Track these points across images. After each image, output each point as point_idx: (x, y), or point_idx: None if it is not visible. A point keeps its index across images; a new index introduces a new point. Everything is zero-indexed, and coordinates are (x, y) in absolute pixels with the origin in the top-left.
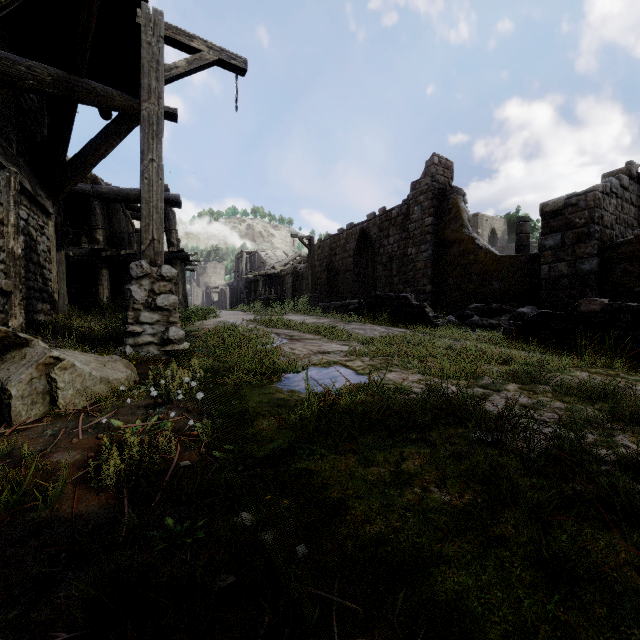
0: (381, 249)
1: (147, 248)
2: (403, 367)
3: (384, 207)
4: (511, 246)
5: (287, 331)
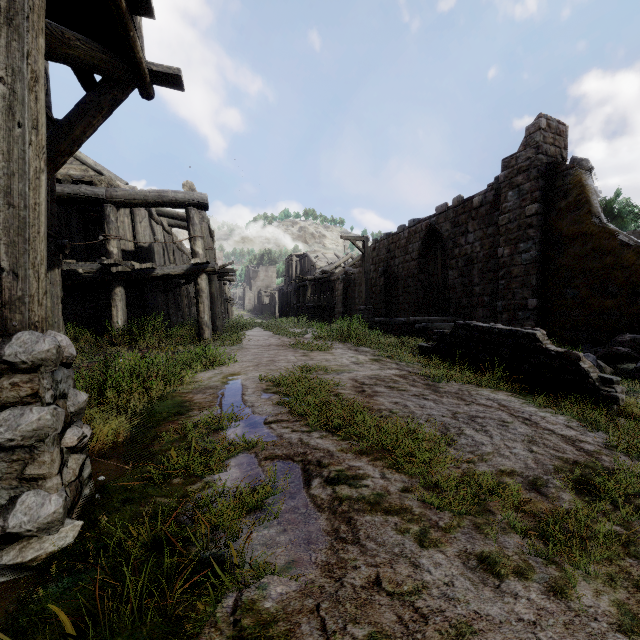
0: (456, 250)
1: None
2: None
3: (460, 196)
4: None
5: (326, 445)
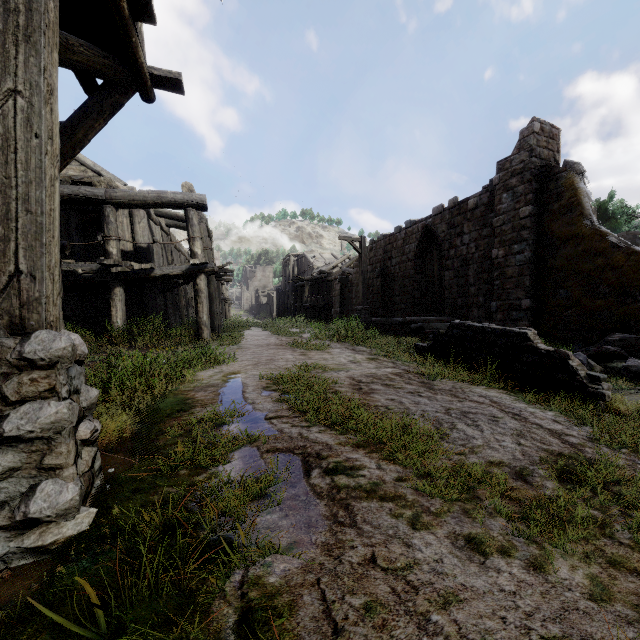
0: (451, 250)
1: (1, 293)
2: None
3: (456, 197)
4: None
5: (325, 438)
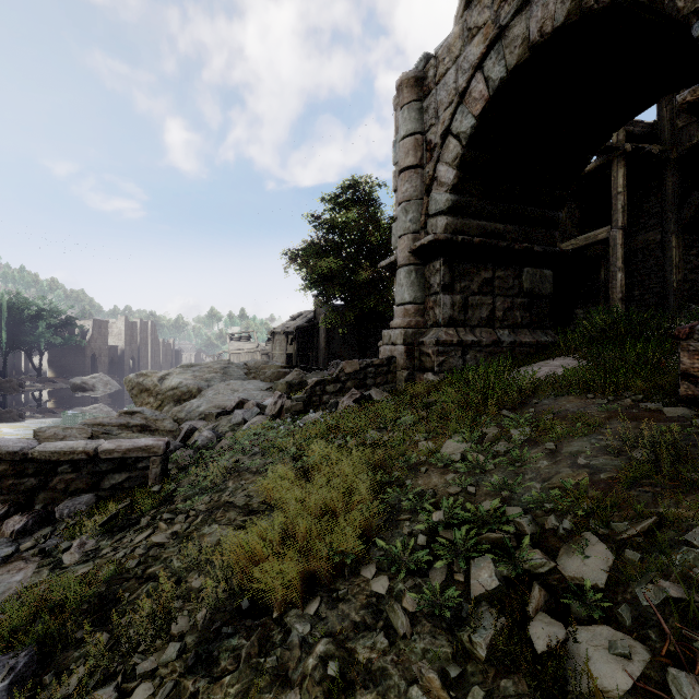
0: None
1: None
2: None
3: None
4: None
5: None
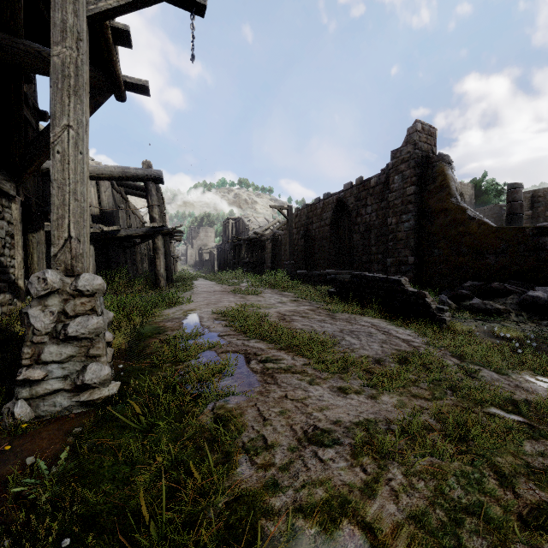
0: (358, 218)
1: (60, 250)
2: (490, 531)
3: (361, 177)
4: (480, 210)
5: (259, 345)
